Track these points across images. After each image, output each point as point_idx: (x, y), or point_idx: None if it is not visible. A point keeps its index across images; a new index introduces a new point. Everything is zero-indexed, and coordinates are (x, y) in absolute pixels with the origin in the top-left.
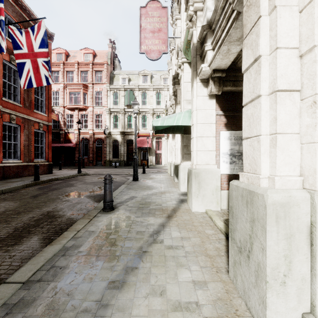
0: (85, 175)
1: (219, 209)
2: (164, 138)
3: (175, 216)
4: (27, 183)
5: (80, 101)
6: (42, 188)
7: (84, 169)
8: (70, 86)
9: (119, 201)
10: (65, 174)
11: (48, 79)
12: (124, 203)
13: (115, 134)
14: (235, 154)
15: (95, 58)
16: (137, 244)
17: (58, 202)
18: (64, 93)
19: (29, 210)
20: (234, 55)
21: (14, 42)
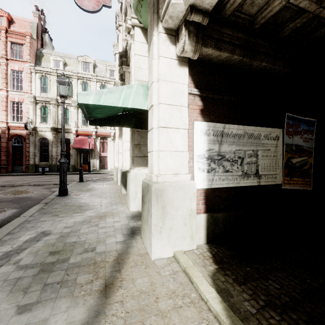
0: None
1: (194, 248)
2: (110, 138)
3: (120, 282)
4: None
5: None
6: None
7: None
8: None
9: (3, 253)
10: None
11: None
12: (13, 258)
13: (43, 130)
14: (215, 157)
15: (11, 25)
16: None
17: None
18: None
19: None
20: None
21: None
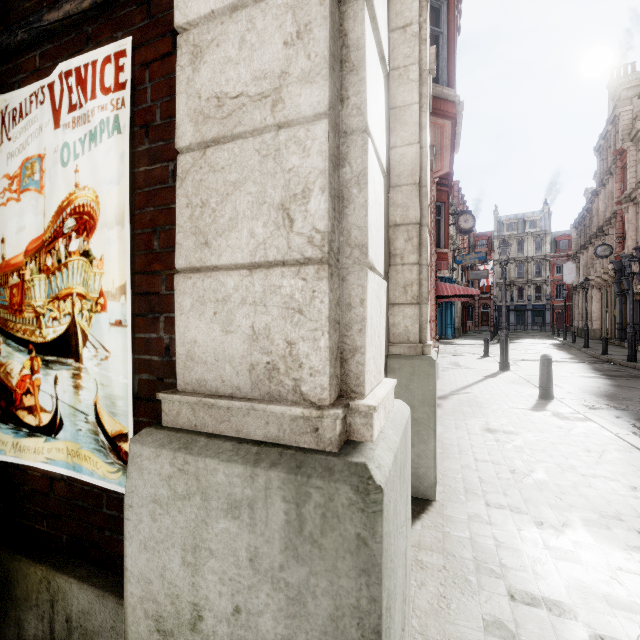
0: None
1: None
2: None
3: None
4: None
5: None
6: None
7: None
8: None
9: None
10: None
11: None
12: None
13: None
14: None
15: None
16: None
17: None
18: None
19: None
20: None
21: None
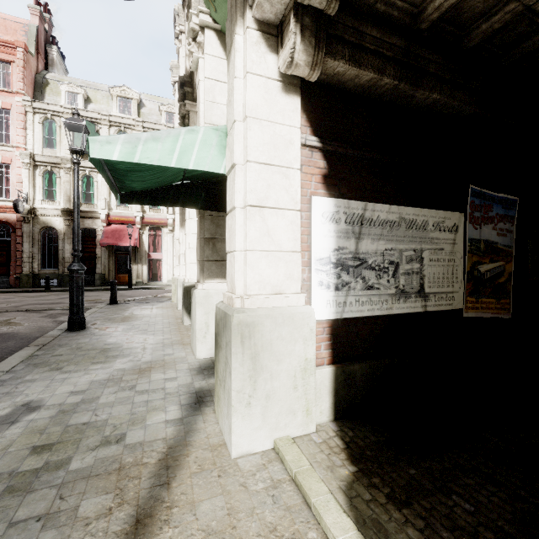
0: None
1: (312, 430)
2: (167, 229)
3: (167, 512)
4: None
5: None
6: None
7: None
8: None
9: None
10: None
11: None
12: None
13: (48, 214)
14: (348, 262)
15: None
16: None
17: None
18: None
19: None
20: None
21: None
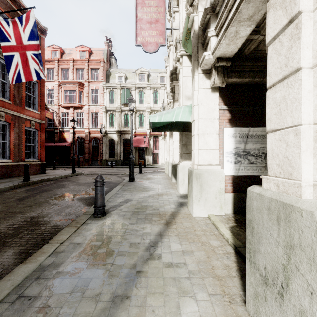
0: (80, 175)
1: (223, 215)
2: (161, 137)
3: (174, 223)
4: (15, 184)
5: (75, 99)
6: (31, 189)
7: (79, 168)
8: (65, 84)
9: (112, 205)
10: (58, 174)
11: (38, 74)
12: (118, 208)
13: (111, 133)
14: (240, 153)
15: (91, 55)
16: (130, 260)
17: (45, 206)
18: (59, 91)
19: (10, 216)
20: (242, 40)
21: (0, 33)
